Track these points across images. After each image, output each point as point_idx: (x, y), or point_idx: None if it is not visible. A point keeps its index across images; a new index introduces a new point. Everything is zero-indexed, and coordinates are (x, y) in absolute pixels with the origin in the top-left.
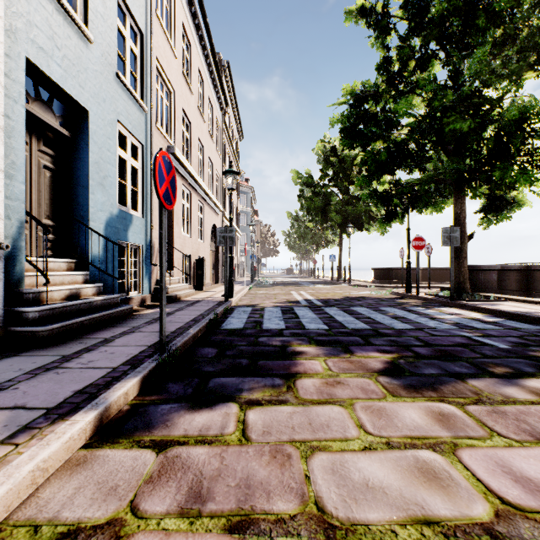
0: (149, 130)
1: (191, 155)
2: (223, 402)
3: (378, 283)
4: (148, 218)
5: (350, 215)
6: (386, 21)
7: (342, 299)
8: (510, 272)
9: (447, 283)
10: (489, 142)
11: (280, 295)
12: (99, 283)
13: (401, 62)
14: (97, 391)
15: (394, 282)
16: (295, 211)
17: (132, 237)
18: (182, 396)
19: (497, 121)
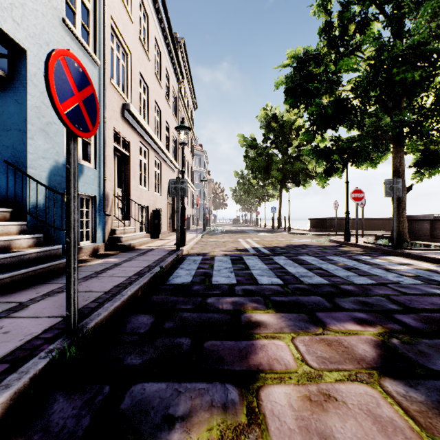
0: (103, 84)
1: (149, 116)
2: None
3: (314, 231)
4: (101, 170)
5: (289, 172)
6: None
7: (287, 247)
8: None
9: (375, 231)
10: (439, 91)
11: (229, 243)
12: (37, 234)
13: (342, 26)
14: None
15: (328, 230)
16: (241, 170)
17: (83, 187)
18: None
19: None
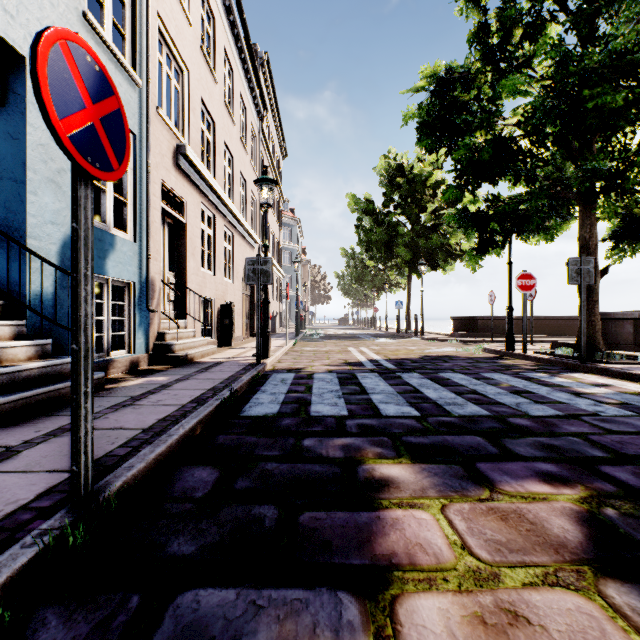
0: (146, 115)
1: (215, 165)
2: None
3: (459, 336)
4: (143, 244)
5: (422, 250)
6: None
7: (421, 359)
8: None
9: (548, 336)
10: None
11: (334, 353)
12: (42, 340)
13: (502, 29)
14: None
15: (480, 335)
16: (351, 247)
17: (115, 269)
18: None
19: None
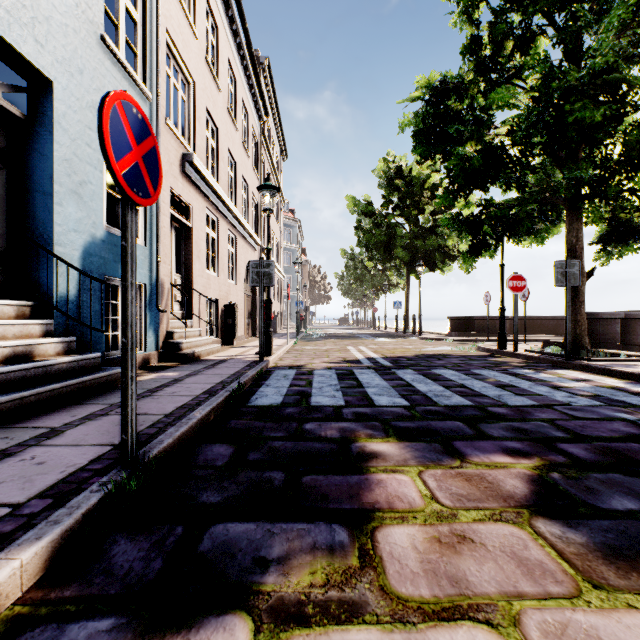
0: (156, 127)
1: (219, 170)
2: (218, 609)
3: (456, 335)
4: (153, 248)
5: (420, 251)
6: None
7: (417, 357)
8: (635, 322)
9: (543, 335)
10: (630, 137)
11: (334, 352)
12: (67, 337)
13: (494, 42)
14: None
15: (476, 334)
16: (351, 248)
17: None
18: (134, 585)
19: None
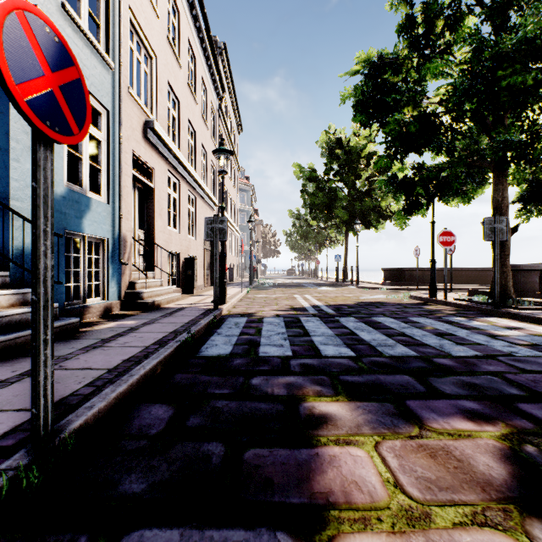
0: (118, 94)
1: (180, 138)
2: None
3: (389, 284)
4: (116, 205)
5: (357, 211)
6: None
7: (357, 304)
8: None
9: (465, 284)
10: None
11: (282, 300)
12: (23, 289)
13: (427, 21)
14: None
15: (407, 284)
16: (297, 209)
17: (91, 227)
18: None
19: None
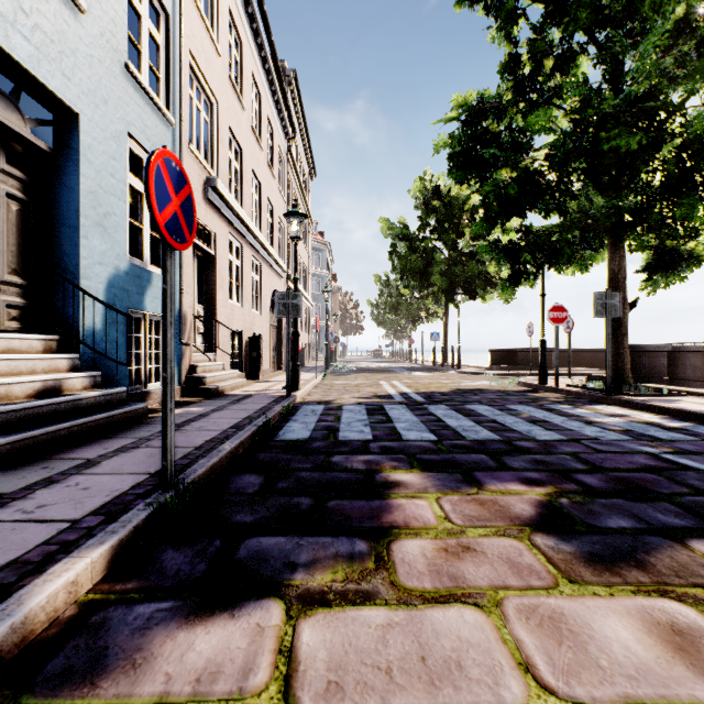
0: (179, 152)
1: (243, 194)
2: (256, 596)
3: (497, 369)
4: (176, 278)
5: (459, 278)
6: (514, 3)
7: (452, 392)
8: (683, 355)
9: (591, 369)
10: (668, 166)
11: (365, 387)
12: (94, 372)
13: (533, 60)
14: (16, 580)
15: (519, 368)
16: (385, 274)
17: (152, 304)
18: (184, 581)
19: (680, 134)
